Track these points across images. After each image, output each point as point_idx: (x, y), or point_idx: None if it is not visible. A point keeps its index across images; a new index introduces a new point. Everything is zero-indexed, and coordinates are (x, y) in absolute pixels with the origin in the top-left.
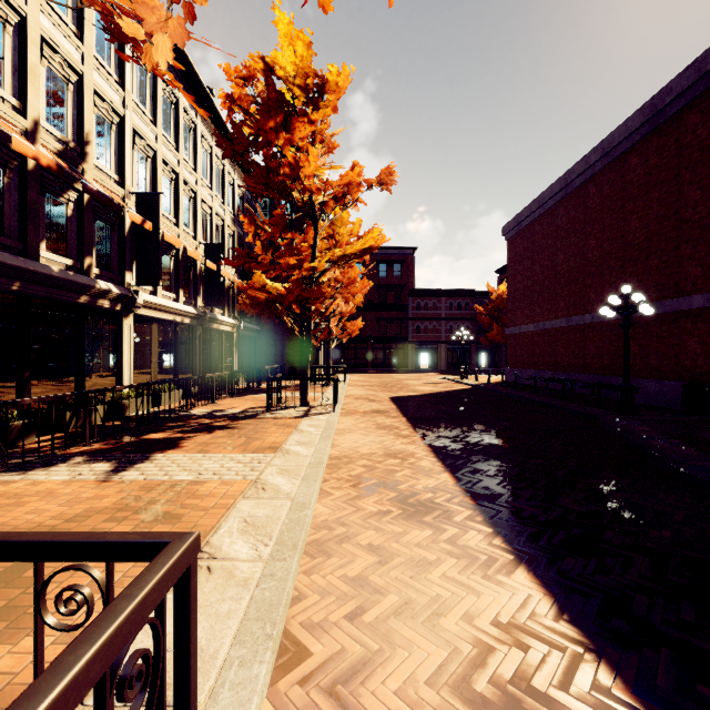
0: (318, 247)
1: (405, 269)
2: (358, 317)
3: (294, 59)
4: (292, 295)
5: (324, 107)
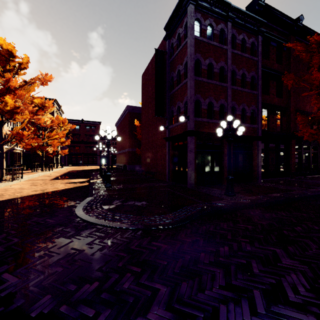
0: (46, 135)
1: (96, 129)
2: (78, 146)
3: (38, 101)
4: (37, 147)
5: (46, 108)
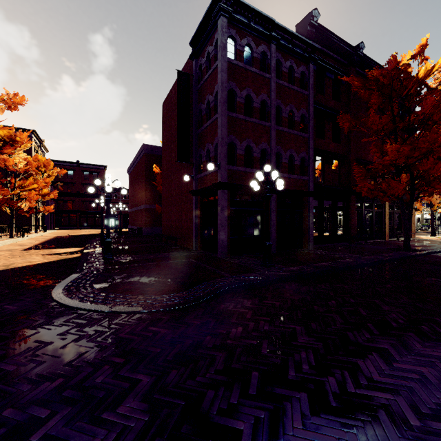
0: (18, 184)
1: (100, 176)
2: (71, 200)
3: (3, 133)
4: (3, 202)
5: (17, 144)
